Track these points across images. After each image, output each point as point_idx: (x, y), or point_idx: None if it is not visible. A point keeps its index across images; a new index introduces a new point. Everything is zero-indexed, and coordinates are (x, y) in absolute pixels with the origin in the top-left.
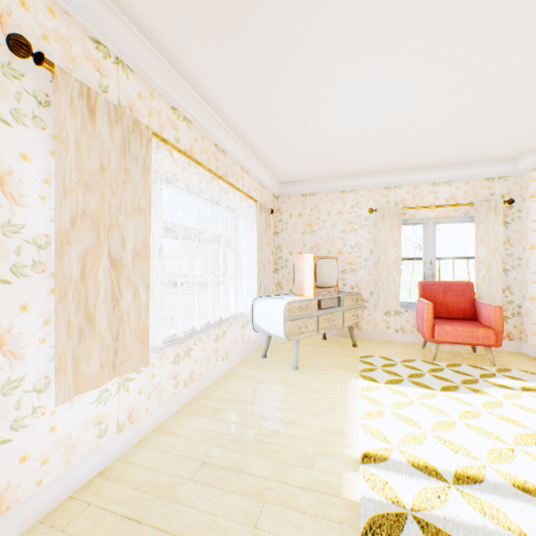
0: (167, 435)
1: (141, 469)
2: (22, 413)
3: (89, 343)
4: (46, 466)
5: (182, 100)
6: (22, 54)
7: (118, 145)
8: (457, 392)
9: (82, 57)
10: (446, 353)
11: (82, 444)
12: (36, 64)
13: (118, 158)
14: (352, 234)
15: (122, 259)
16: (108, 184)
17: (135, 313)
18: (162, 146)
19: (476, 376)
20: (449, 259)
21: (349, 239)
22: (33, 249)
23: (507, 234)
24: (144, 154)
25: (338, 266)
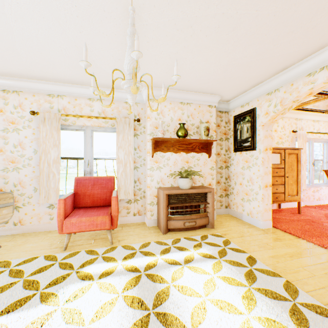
0: None
1: None
2: None
3: None
4: None
5: None
6: None
7: None
8: (22, 308)
9: None
10: (88, 237)
11: None
12: None
13: None
14: (15, 133)
15: None
16: None
17: None
18: None
19: (80, 265)
20: (111, 159)
21: (12, 138)
22: None
23: (138, 143)
24: None
25: (0, 165)
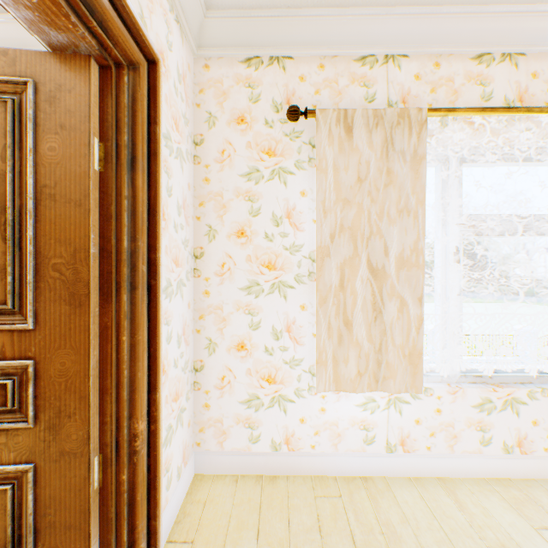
0: (448, 497)
1: (395, 507)
2: (301, 385)
3: (346, 347)
4: (317, 436)
5: (493, 35)
6: (293, 119)
7: (378, 149)
8: None
9: (347, 84)
10: None
11: (347, 438)
12: (304, 119)
13: (378, 163)
14: None
15: (384, 268)
16: (366, 194)
17: (400, 328)
18: (453, 119)
19: None
20: None
21: None
22: (308, 263)
23: None
24: (413, 144)
25: None
